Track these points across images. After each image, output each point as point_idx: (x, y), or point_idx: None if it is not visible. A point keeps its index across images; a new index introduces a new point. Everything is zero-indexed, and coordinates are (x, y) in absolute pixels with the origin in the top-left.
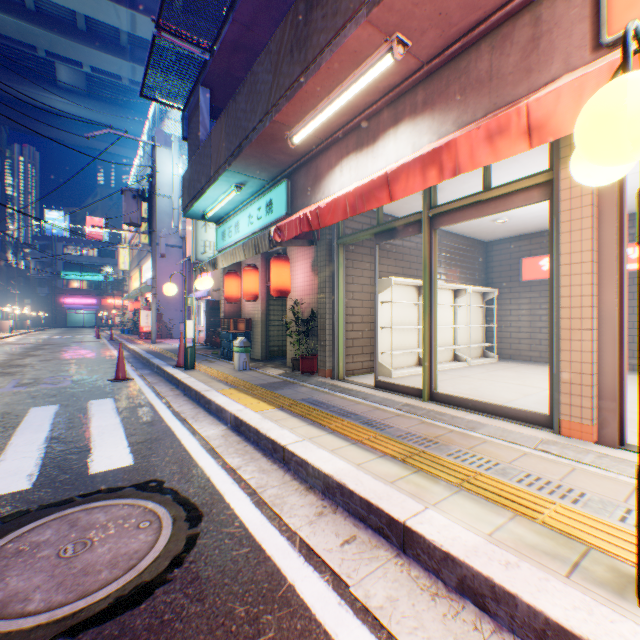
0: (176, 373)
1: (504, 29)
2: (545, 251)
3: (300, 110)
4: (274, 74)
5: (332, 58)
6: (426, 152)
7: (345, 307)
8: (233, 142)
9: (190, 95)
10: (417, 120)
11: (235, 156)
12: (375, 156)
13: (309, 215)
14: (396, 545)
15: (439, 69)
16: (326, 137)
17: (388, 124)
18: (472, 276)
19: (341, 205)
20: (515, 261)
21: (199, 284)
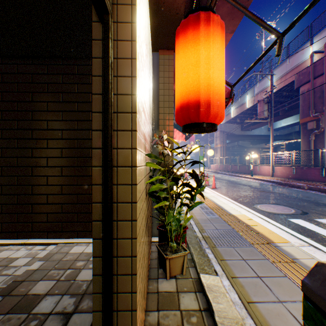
0: None
1: None
2: None
3: None
4: None
5: None
6: None
7: None
8: None
9: None
10: None
11: None
12: None
13: None
14: None
15: None
16: None
17: None
18: None
19: None
20: None
21: None
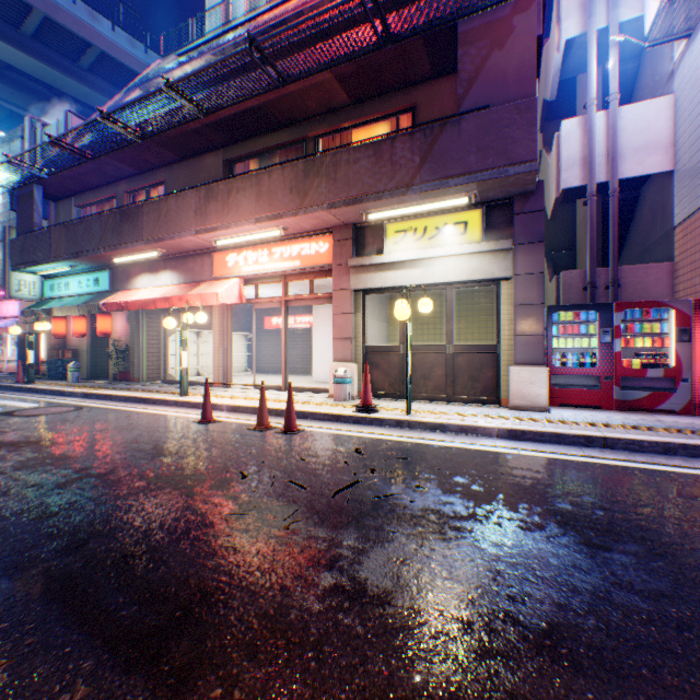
0: (24, 385)
1: (197, 257)
2: (275, 314)
3: (119, 254)
4: (104, 233)
5: (133, 249)
6: (167, 297)
7: (149, 344)
8: (74, 248)
9: (24, 185)
10: (174, 272)
11: (75, 257)
12: (158, 279)
13: (124, 303)
14: (143, 403)
15: (180, 257)
16: (135, 260)
17: (163, 268)
18: (240, 325)
19: (139, 304)
20: (263, 318)
21: (39, 327)
